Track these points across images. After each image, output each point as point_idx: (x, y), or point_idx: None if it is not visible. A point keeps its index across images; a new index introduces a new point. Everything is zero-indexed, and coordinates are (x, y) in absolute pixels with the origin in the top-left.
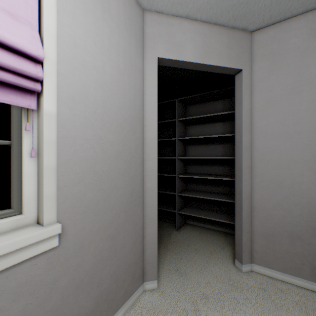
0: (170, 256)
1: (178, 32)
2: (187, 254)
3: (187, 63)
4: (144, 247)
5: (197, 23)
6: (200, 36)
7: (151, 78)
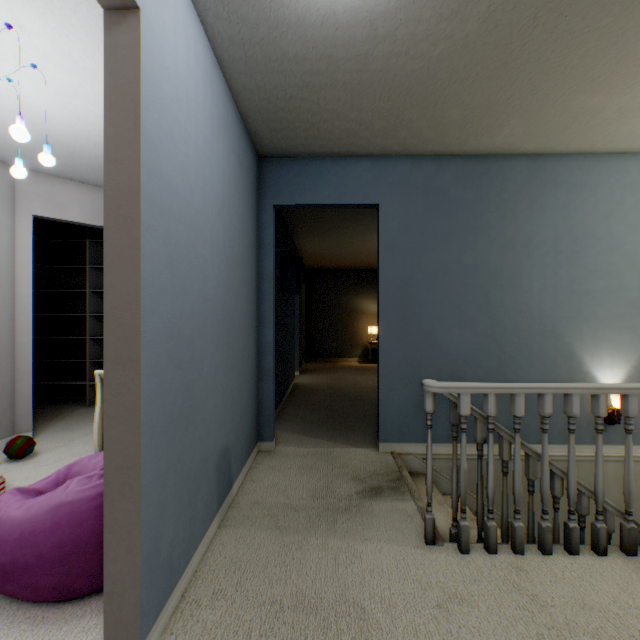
0: (63, 423)
1: (61, 192)
2: (88, 419)
3: (74, 222)
4: (16, 400)
5: (86, 186)
6: (89, 199)
7: (26, 235)
